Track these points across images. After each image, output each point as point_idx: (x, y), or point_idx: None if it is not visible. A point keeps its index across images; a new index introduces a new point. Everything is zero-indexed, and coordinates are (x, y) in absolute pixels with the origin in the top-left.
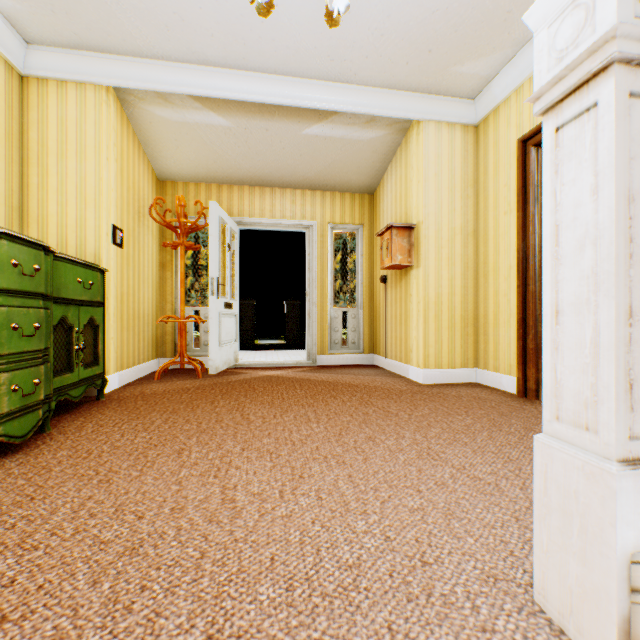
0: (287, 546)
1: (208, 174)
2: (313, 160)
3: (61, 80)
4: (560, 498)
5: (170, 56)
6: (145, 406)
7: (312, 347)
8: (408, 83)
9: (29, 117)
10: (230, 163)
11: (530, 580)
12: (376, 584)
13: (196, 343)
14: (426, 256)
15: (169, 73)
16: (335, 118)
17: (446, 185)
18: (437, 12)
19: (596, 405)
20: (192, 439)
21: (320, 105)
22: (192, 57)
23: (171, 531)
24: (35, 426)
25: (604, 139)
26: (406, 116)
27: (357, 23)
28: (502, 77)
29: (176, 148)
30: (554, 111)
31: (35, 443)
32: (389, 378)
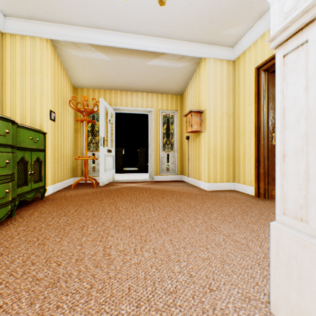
0: (137, 281)
1: (99, 84)
2: (152, 78)
3: (22, 35)
4: (286, 257)
5: (79, 23)
6: (66, 202)
7: (151, 172)
8: (200, 39)
9: (6, 54)
10: (110, 79)
11: (268, 299)
12: (185, 303)
13: (93, 170)
14: (209, 126)
15: (78, 32)
16: (163, 56)
17: (219, 90)
18: (215, 2)
19: (307, 207)
20: (89, 220)
21: (155, 49)
22: (90, 24)
23: (75, 272)
24: (6, 214)
25: (312, 60)
26: (199, 55)
27: (174, 7)
28: (247, 36)
29: (82, 71)
30: (282, 46)
31: (6, 223)
32: (190, 187)
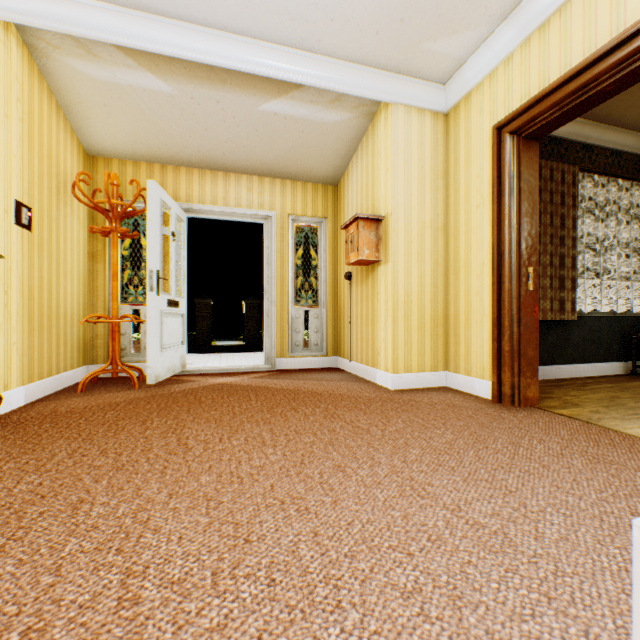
0: None
1: (149, 151)
2: (272, 142)
3: None
4: None
5: None
6: (51, 431)
7: (271, 350)
8: (377, 58)
9: None
10: (175, 139)
11: None
12: None
13: (137, 347)
14: (395, 251)
15: (90, 14)
16: (296, 94)
17: (416, 175)
18: None
19: None
20: (101, 482)
21: (279, 74)
22: None
23: None
24: None
25: None
26: (374, 96)
27: None
28: (475, 60)
29: (107, 116)
30: None
31: None
32: (355, 383)
